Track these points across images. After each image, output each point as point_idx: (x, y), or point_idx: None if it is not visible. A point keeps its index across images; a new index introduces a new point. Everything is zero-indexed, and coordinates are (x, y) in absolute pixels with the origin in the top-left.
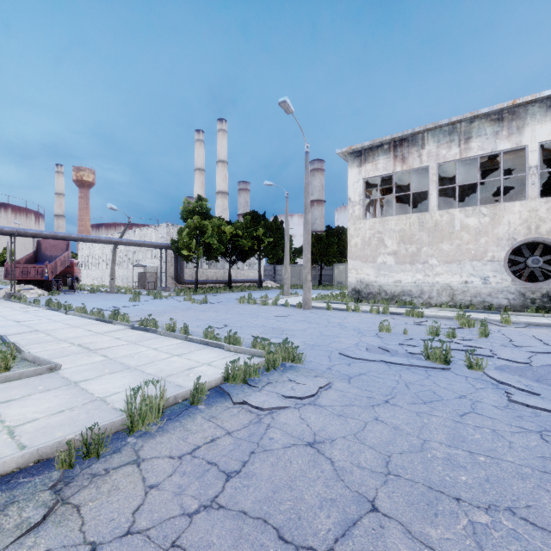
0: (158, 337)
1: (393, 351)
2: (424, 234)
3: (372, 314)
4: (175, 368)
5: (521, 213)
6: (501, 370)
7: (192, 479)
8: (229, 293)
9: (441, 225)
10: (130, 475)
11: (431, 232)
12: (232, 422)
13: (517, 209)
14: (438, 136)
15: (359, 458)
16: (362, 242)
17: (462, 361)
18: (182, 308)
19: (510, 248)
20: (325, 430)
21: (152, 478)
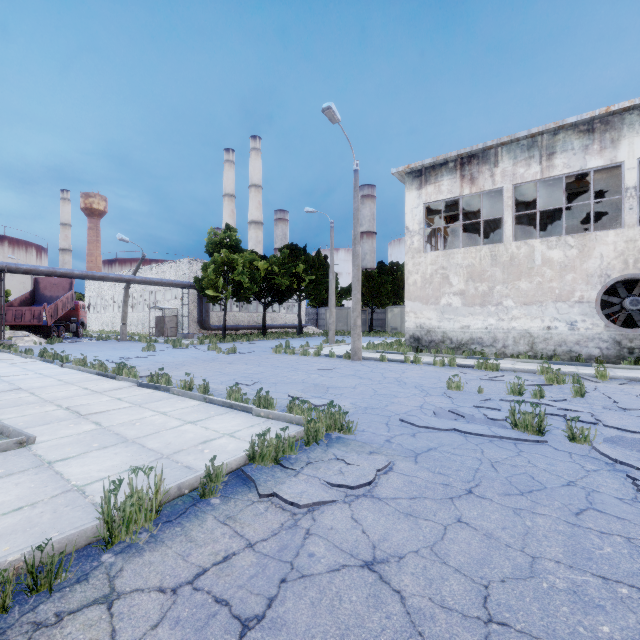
0: (171, 398)
1: (468, 416)
2: (498, 270)
3: (436, 367)
4: (186, 441)
5: (616, 243)
6: (613, 443)
7: (188, 632)
8: (263, 340)
9: (518, 259)
10: (93, 626)
11: (506, 268)
12: (257, 526)
13: (612, 239)
14: (515, 151)
15: (442, 591)
16: (423, 279)
17: (559, 429)
18: (205, 359)
19: (603, 286)
20: (389, 540)
21: (127, 631)
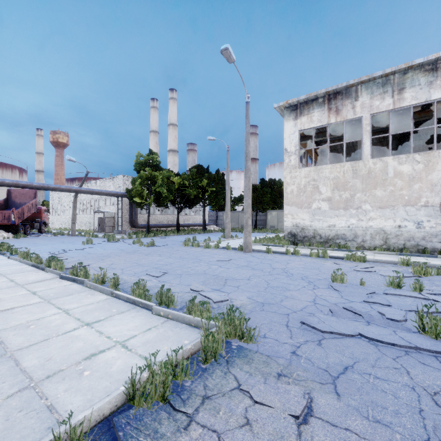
0: (82, 291)
1: (366, 316)
2: (358, 181)
3: (312, 258)
4: (69, 355)
5: None
6: None
7: None
8: (177, 235)
9: (374, 173)
10: None
11: (365, 179)
12: None
13: None
14: (372, 88)
15: None
16: (298, 189)
17: None
18: (128, 251)
19: None
20: None
21: None
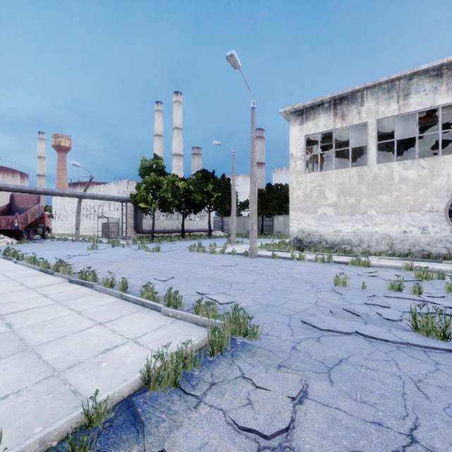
0: (92, 294)
1: (364, 316)
2: (364, 186)
3: (317, 263)
4: (86, 350)
5: None
6: None
7: None
8: (182, 241)
9: (380, 178)
10: None
11: (370, 185)
12: None
13: None
14: (377, 93)
15: None
16: (304, 194)
17: None
18: (134, 257)
19: (450, 199)
20: None
21: None
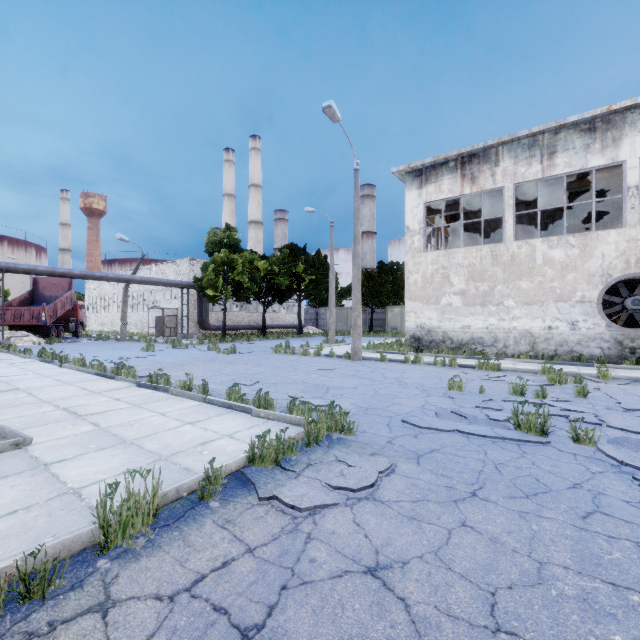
0: (170, 398)
1: (470, 417)
2: (499, 270)
3: (436, 367)
4: (184, 443)
5: (617, 243)
6: (618, 444)
7: None
8: (263, 340)
9: (519, 259)
10: (87, 636)
11: (507, 267)
12: (256, 530)
13: (613, 239)
14: (516, 151)
15: (448, 598)
16: (423, 279)
17: (563, 430)
18: (205, 359)
19: (604, 286)
20: (392, 545)
21: None
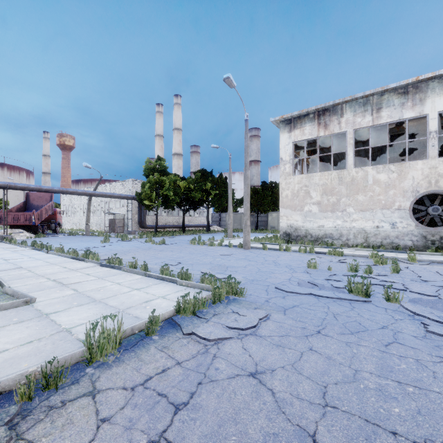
0: (122, 273)
1: (320, 285)
2: (343, 187)
3: (300, 253)
4: (134, 301)
5: (423, 169)
6: (414, 302)
7: (142, 411)
8: (183, 235)
9: (356, 180)
10: (85, 408)
11: (349, 186)
12: (182, 352)
13: (420, 167)
14: (354, 107)
15: (298, 389)
16: (292, 194)
17: (380, 294)
18: (144, 248)
19: (414, 199)
20: (266, 361)
21: (105, 410)
